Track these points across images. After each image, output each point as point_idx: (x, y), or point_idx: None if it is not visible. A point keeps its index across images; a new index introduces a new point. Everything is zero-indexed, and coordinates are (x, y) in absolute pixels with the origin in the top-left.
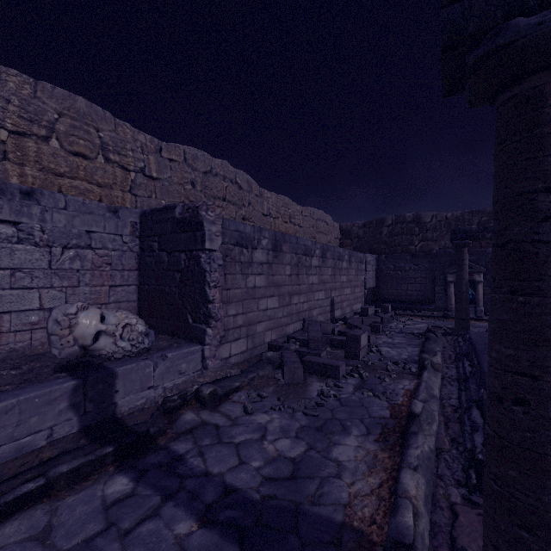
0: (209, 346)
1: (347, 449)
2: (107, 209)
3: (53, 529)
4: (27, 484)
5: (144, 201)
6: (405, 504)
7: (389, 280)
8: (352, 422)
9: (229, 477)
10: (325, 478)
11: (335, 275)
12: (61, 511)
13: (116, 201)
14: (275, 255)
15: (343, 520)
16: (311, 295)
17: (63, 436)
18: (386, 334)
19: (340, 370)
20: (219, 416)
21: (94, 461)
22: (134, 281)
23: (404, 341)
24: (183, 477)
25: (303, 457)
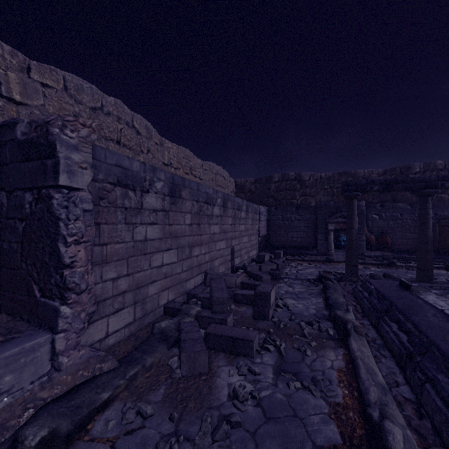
0: (66, 333)
1: None
2: None
3: None
4: None
5: None
6: None
7: (278, 228)
8: None
9: None
10: None
11: (235, 224)
12: None
13: None
14: (172, 201)
15: None
16: (212, 245)
17: None
18: (285, 282)
19: (254, 345)
20: None
21: None
22: None
23: (303, 289)
24: None
25: None
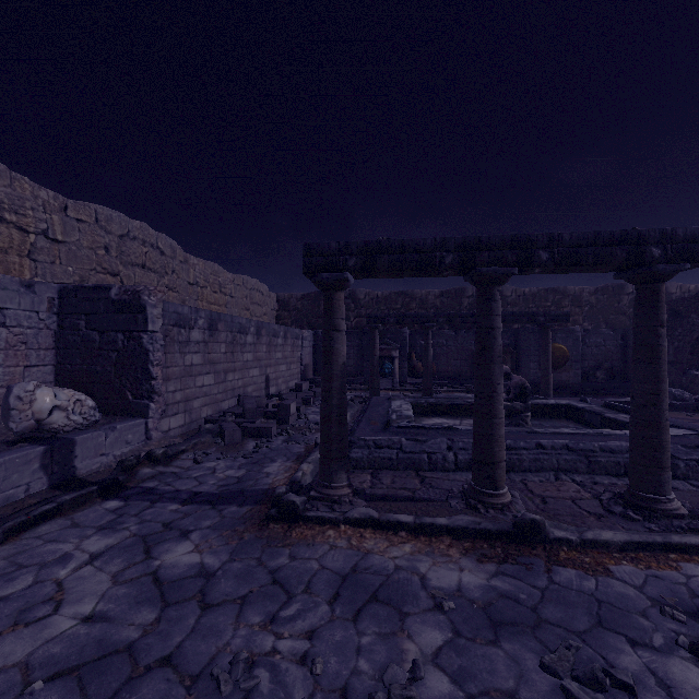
0: (152, 419)
1: (273, 467)
2: (20, 283)
3: (79, 524)
4: (44, 506)
5: (46, 267)
6: (300, 471)
7: None
8: (278, 457)
9: (195, 489)
10: (259, 479)
11: (270, 351)
12: (77, 518)
13: (13, 268)
14: (211, 334)
15: (269, 487)
16: (246, 372)
17: (36, 491)
18: (316, 405)
19: (272, 430)
20: (173, 468)
21: (85, 494)
22: (51, 360)
23: None
24: (161, 494)
25: (245, 475)
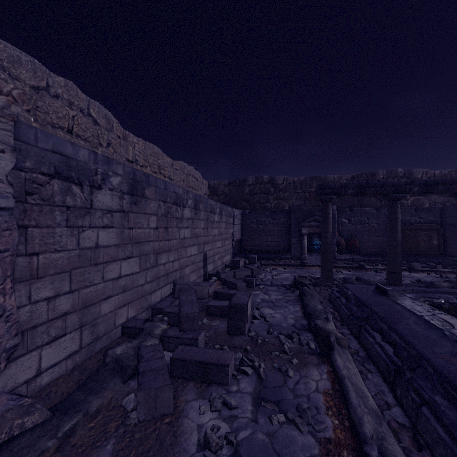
0: None
1: None
2: None
3: None
4: None
5: None
6: None
7: (252, 232)
8: None
9: None
10: None
11: (207, 228)
12: None
13: None
14: (133, 200)
15: None
16: (182, 251)
17: None
18: (261, 289)
19: (229, 371)
20: None
21: None
22: None
23: (280, 296)
24: None
25: None
